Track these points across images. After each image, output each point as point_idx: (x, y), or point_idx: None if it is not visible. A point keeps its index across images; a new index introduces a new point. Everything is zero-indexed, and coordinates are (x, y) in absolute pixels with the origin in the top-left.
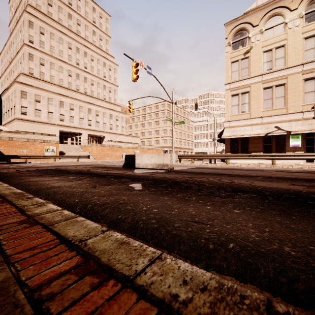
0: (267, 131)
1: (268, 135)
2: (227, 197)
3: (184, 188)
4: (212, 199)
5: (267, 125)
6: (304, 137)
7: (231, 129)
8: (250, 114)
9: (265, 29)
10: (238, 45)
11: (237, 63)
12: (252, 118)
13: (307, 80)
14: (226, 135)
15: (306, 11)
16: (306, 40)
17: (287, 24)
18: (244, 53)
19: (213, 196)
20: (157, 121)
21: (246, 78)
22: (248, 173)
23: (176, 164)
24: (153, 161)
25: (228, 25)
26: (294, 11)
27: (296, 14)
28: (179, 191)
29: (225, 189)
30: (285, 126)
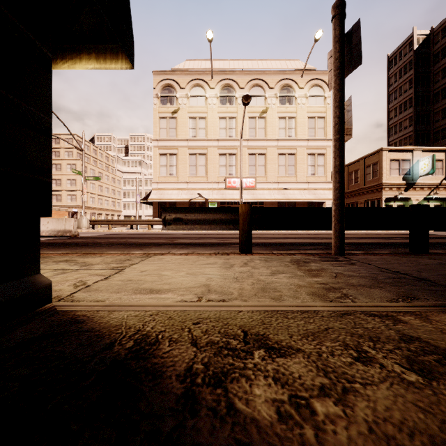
0: (191, 197)
1: (193, 201)
2: (108, 246)
3: (81, 245)
4: (97, 247)
5: (191, 191)
6: (219, 204)
7: (159, 192)
8: (177, 178)
9: (191, 96)
10: (166, 101)
11: (165, 120)
12: (180, 183)
13: (221, 155)
14: (153, 198)
15: (221, 94)
16: (221, 120)
17: (207, 99)
18: (172, 112)
19: (99, 247)
20: (57, 164)
21: (174, 139)
22: (152, 236)
23: (87, 231)
24: (50, 227)
25: (156, 75)
26: (212, 89)
27: (213, 93)
28: (75, 247)
29: (113, 244)
30: (205, 194)
